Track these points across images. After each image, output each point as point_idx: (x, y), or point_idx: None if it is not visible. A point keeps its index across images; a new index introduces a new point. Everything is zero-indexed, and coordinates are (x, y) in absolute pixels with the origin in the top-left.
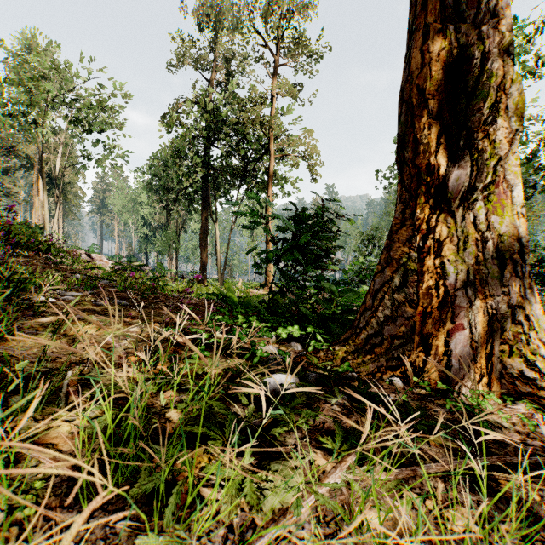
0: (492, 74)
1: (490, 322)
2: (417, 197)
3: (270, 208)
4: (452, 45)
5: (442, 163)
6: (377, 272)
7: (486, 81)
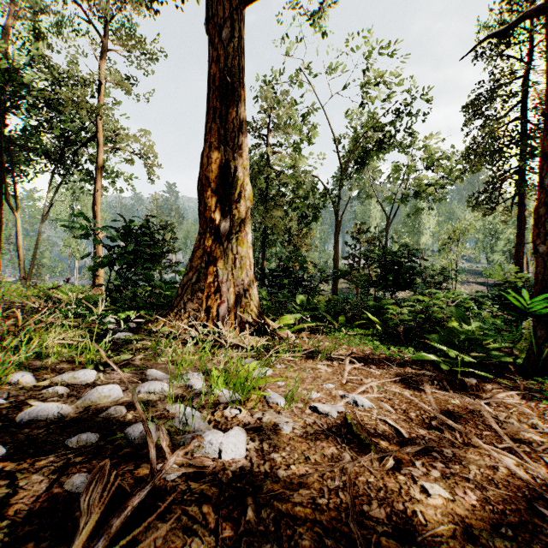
0: (239, 179)
1: (236, 298)
2: (206, 233)
3: (99, 203)
4: (223, 157)
5: (217, 218)
6: (185, 274)
7: (236, 181)
